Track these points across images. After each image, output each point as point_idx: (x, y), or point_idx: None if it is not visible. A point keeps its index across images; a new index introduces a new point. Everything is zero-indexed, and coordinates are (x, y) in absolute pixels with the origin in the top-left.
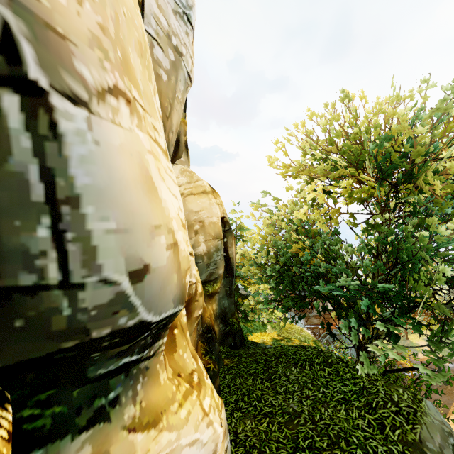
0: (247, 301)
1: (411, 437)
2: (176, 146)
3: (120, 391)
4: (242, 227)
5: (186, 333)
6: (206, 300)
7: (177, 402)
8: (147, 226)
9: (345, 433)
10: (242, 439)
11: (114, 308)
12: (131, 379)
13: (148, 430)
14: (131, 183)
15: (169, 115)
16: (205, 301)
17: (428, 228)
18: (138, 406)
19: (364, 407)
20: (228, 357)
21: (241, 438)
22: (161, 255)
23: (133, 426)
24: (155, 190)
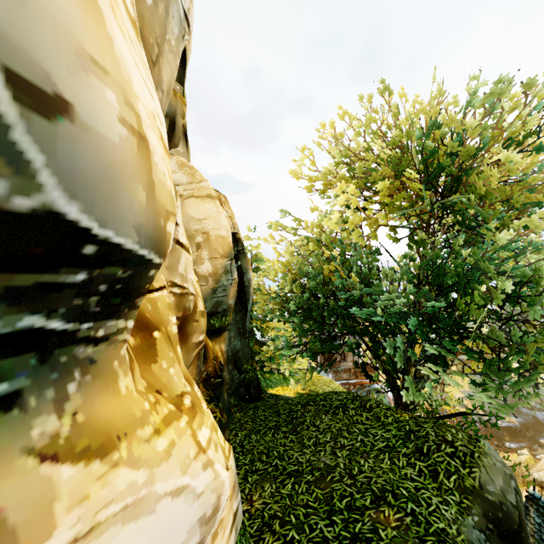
0: (266, 347)
1: (469, 482)
2: (171, 129)
3: (24, 386)
4: (260, 257)
5: (175, 347)
6: (211, 338)
7: (151, 426)
8: (69, 36)
9: (391, 485)
10: (259, 507)
11: None
12: (54, 370)
13: (87, 462)
14: None
15: (157, 62)
16: (210, 339)
17: (476, 245)
18: (68, 420)
19: (412, 453)
20: (241, 411)
21: (258, 506)
22: (105, 116)
23: (53, 451)
24: (98, 11)
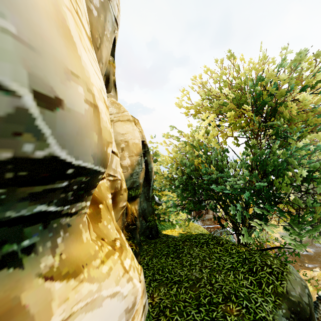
0: (161, 206)
1: (280, 289)
2: (107, 82)
3: (36, 241)
4: (157, 153)
5: (111, 212)
6: (130, 202)
7: (99, 259)
8: (61, 64)
9: (234, 290)
10: (157, 301)
11: (15, 128)
12: (50, 231)
13: (67, 280)
14: (42, 10)
15: (99, 47)
16: (129, 203)
17: (286, 148)
18: (57, 258)
19: (246, 271)
20: (147, 244)
21: (157, 300)
22: (78, 102)
23: (51, 275)
24: (74, 44)
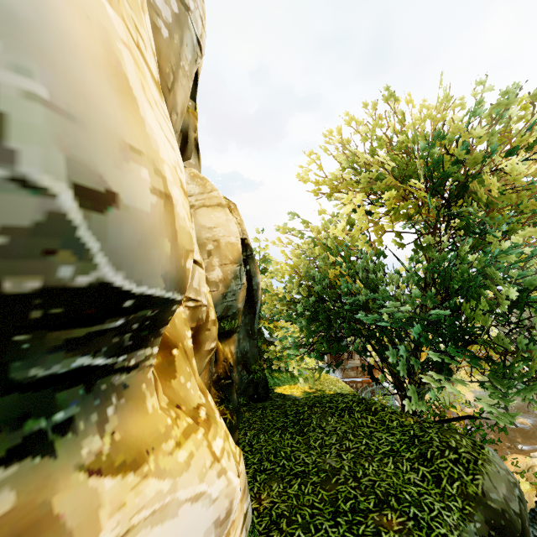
0: (274, 346)
1: (472, 489)
2: (184, 143)
3: (75, 413)
4: (267, 259)
5: (191, 360)
6: (221, 340)
7: (173, 440)
8: (114, 136)
9: (394, 489)
10: (267, 506)
11: (46, 243)
12: (97, 397)
13: (124, 475)
14: (85, 55)
15: (172, 88)
16: (221, 342)
17: (483, 250)
18: (108, 439)
19: (415, 458)
20: (250, 410)
21: (266, 504)
22: (141, 193)
23: (97, 467)
24: (133, 100)
